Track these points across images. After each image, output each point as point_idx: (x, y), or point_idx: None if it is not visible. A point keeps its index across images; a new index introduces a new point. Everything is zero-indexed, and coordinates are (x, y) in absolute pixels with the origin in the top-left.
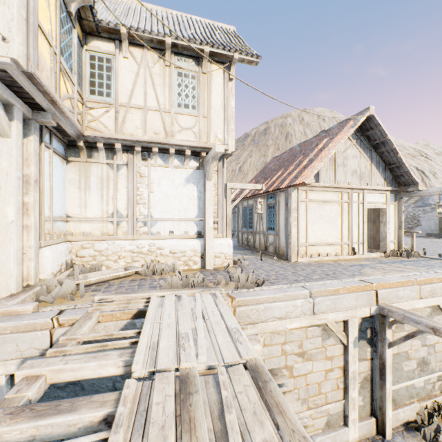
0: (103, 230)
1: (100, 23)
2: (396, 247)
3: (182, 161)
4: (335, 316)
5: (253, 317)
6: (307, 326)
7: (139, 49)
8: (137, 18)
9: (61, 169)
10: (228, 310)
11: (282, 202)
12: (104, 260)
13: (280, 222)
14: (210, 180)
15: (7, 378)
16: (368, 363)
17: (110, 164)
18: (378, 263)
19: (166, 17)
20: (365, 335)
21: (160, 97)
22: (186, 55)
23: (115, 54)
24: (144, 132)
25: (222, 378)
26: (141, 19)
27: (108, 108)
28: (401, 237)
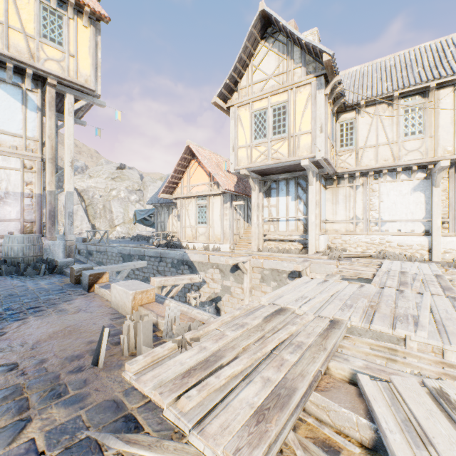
0: (346, 228)
1: (347, 105)
2: None
3: (408, 175)
4: None
5: None
6: None
7: (372, 107)
8: (370, 83)
9: (323, 194)
10: (436, 267)
11: None
12: (347, 247)
13: None
14: (437, 187)
15: None
16: None
17: (350, 186)
18: None
19: (393, 65)
20: None
21: (388, 134)
22: (411, 95)
23: (355, 117)
24: (376, 162)
25: (419, 273)
26: (372, 83)
27: (350, 153)
28: None
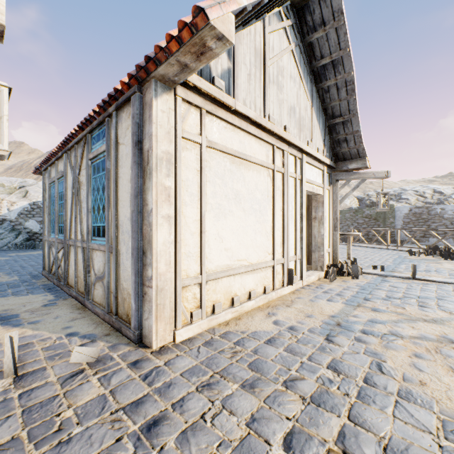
0: None
1: None
2: (331, 260)
3: None
4: None
5: None
6: None
7: None
8: None
9: None
10: None
11: (126, 141)
12: None
13: (120, 207)
14: None
15: None
16: None
17: None
18: (351, 305)
19: None
20: None
21: None
22: None
23: None
24: None
25: None
26: None
27: None
28: (337, 244)
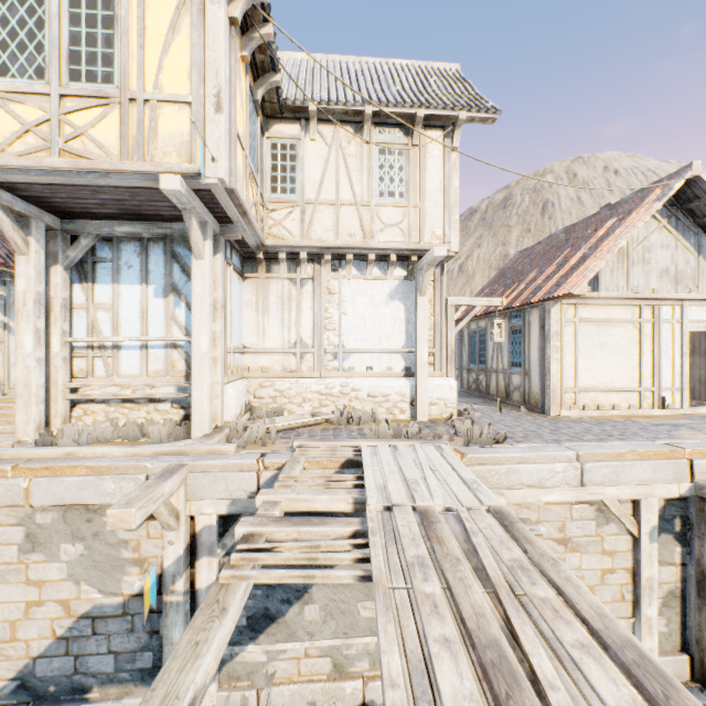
0: (284, 364)
1: (285, 103)
2: None
3: (384, 270)
4: (618, 492)
5: (492, 481)
6: (572, 502)
7: (330, 126)
8: (325, 83)
9: (238, 289)
10: (461, 463)
11: (535, 324)
12: (286, 403)
13: (531, 354)
14: (423, 295)
15: (217, 519)
16: (676, 570)
17: (292, 279)
18: None
19: (360, 71)
20: (671, 526)
21: (356, 186)
22: (390, 124)
23: (301, 137)
24: (336, 235)
25: (464, 515)
26: (330, 84)
27: (292, 208)
28: None
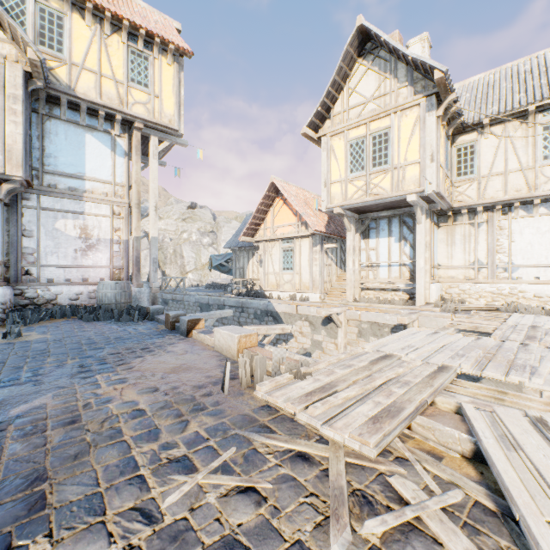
0: (465, 275)
1: (466, 125)
2: None
3: (549, 208)
4: None
5: None
6: None
7: (499, 125)
8: (496, 95)
9: (435, 233)
10: None
11: None
12: (466, 298)
13: None
14: None
15: None
16: None
17: (470, 224)
18: None
19: (528, 70)
20: None
21: (521, 158)
22: None
23: (477, 139)
24: (504, 193)
25: None
26: (500, 96)
27: (470, 183)
28: None
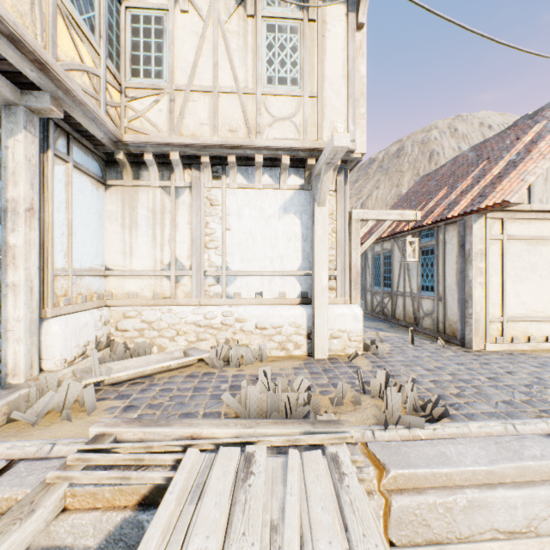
0: (155, 289)
1: None
2: None
3: (276, 178)
4: None
5: (438, 525)
6: None
7: None
8: None
9: (93, 197)
10: None
11: (452, 242)
12: (156, 337)
13: (447, 277)
14: (322, 205)
15: None
16: None
17: (165, 188)
18: None
19: None
20: None
21: (239, 70)
22: None
23: (168, 7)
24: (213, 129)
25: None
26: None
27: (157, 96)
28: None
